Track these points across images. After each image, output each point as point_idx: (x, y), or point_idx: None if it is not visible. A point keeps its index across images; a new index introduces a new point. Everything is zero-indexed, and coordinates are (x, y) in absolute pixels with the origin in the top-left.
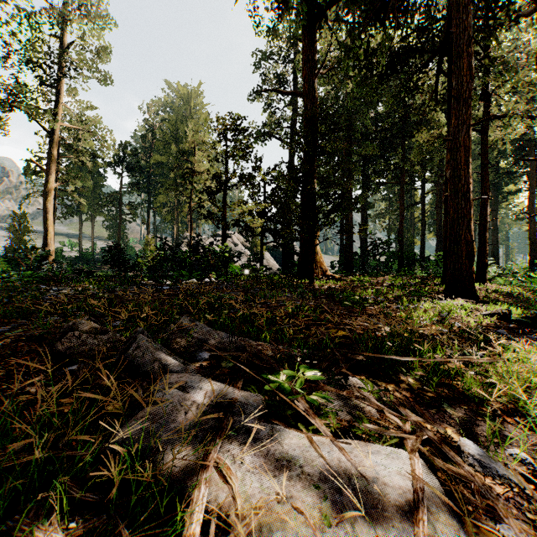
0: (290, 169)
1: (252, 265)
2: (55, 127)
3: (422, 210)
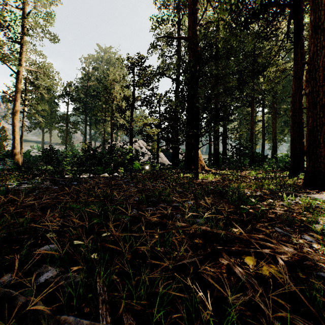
0: (177, 98)
1: (151, 161)
2: (20, 69)
3: (263, 125)
